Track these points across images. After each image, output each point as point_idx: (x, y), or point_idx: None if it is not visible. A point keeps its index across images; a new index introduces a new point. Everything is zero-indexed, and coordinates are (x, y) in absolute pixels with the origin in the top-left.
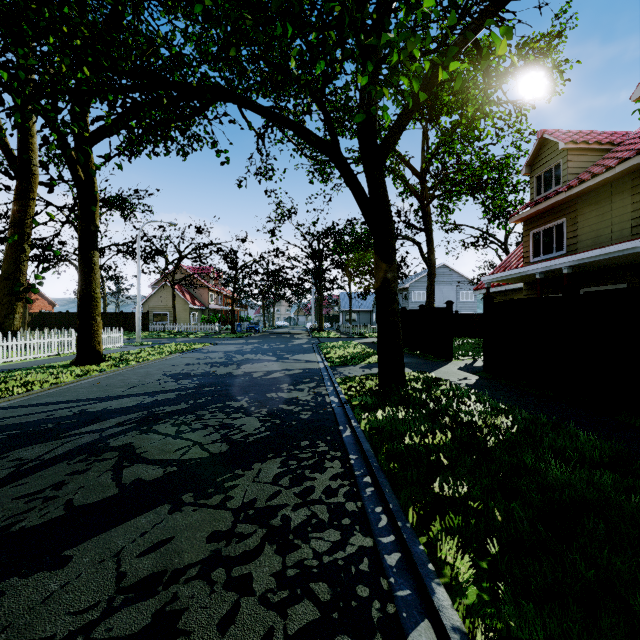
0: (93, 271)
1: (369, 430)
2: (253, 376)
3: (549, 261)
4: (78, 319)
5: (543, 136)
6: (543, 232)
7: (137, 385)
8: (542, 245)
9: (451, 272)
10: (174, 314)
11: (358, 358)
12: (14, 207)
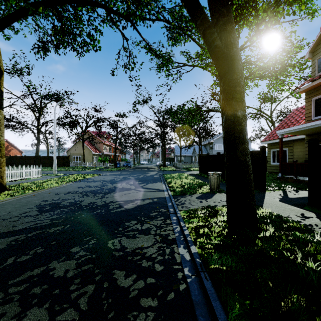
0: None
1: None
2: (109, 208)
3: None
4: None
5: None
6: None
7: None
8: None
9: None
10: (83, 157)
11: (192, 188)
12: None
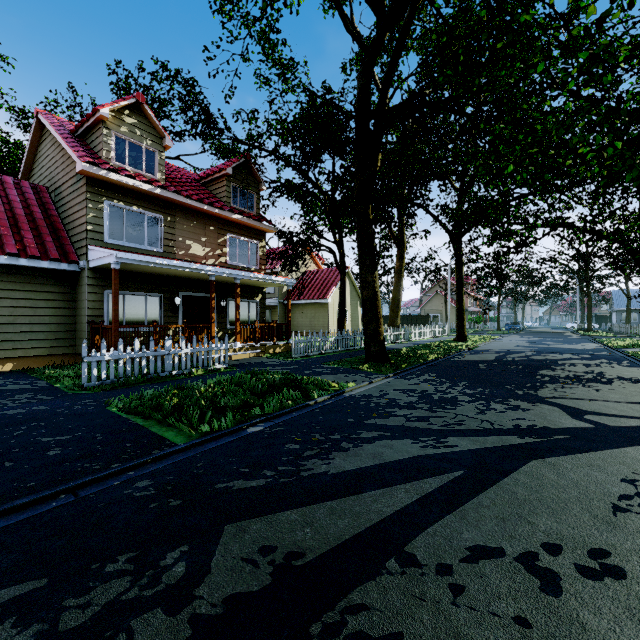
0: (463, 297)
1: None
2: (564, 348)
3: None
4: (457, 320)
5: None
6: None
7: (509, 347)
8: None
9: None
10: (446, 316)
11: (638, 345)
12: (397, 264)
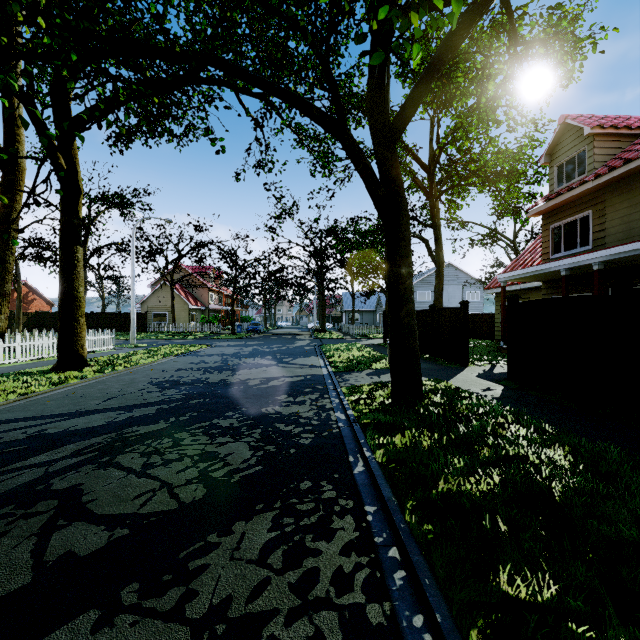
0: (76, 268)
1: (387, 463)
2: (248, 384)
3: (577, 256)
4: (59, 320)
5: (565, 121)
6: (565, 226)
7: (116, 396)
8: (563, 240)
9: (457, 271)
10: (173, 314)
11: (364, 363)
12: None
